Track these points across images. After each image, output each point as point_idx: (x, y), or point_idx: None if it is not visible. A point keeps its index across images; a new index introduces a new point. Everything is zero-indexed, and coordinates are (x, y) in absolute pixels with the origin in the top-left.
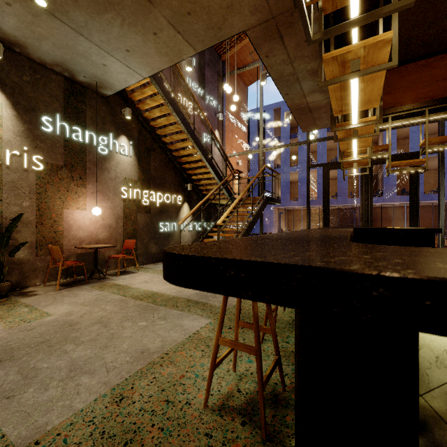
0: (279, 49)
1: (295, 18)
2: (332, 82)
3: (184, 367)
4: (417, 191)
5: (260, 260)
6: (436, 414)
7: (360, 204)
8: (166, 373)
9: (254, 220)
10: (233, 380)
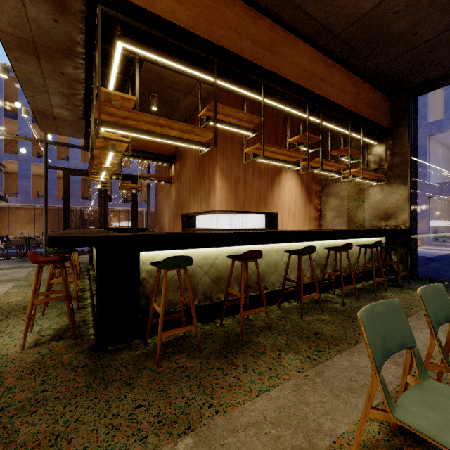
0: (33, 63)
1: (55, 55)
2: (102, 149)
3: None
4: (136, 203)
5: (106, 235)
6: (144, 278)
7: (98, 209)
8: None
9: None
10: (34, 335)
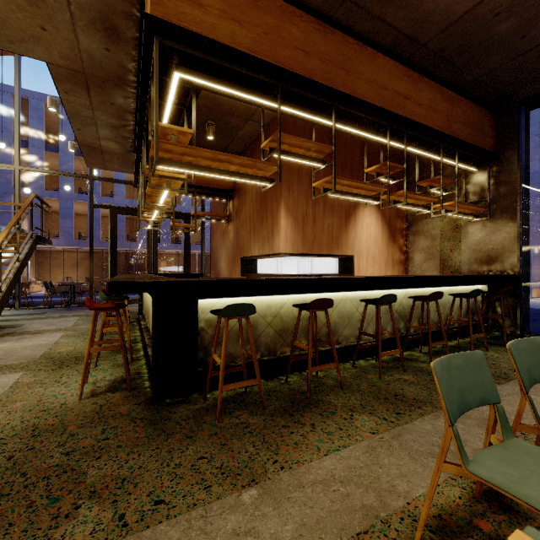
0: (82, 95)
1: (106, 85)
2: (156, 188)
3: (35, 398)
4: (189, 245)
5: (165, 280)
6: (202, 328)
7: (147, 252)
8: (19, 406)
9: (22, 265)
10: (90, 386)
